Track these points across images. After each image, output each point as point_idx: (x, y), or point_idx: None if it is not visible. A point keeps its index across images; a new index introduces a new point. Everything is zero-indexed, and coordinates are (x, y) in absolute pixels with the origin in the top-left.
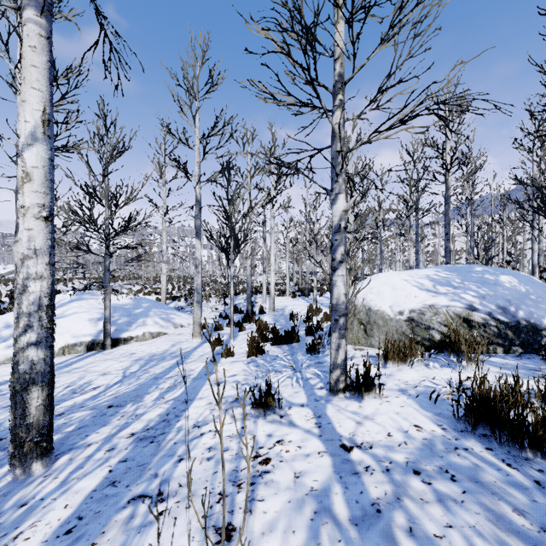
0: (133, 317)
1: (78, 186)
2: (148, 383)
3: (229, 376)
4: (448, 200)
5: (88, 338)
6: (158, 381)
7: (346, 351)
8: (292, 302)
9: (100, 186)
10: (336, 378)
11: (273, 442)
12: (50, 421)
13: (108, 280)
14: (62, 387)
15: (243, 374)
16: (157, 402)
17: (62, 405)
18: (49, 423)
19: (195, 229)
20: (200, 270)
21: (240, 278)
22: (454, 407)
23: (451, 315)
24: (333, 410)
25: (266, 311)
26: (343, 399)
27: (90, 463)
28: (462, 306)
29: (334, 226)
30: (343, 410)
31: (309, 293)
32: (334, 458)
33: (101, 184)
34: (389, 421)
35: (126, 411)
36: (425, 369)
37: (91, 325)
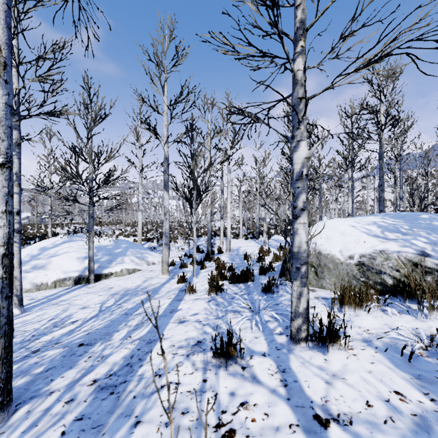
0: (113, 256)
1: (66, 147)
2: (119, 319)
3: (192, 315)
4: (382, 156)
5: (75, 273)
6: (127, 318)
7: (308, 299)
8: (245, 243)
9: (84, 146)
10: (298, 327)
11: (236, 404)
12: (7, 374)
13: (92, 225)
14: (46, 320)
15: (204, 313)
16: (124, 341)
17: (41, 340)
18: (6, 375)
19: (164, 182)
20: (167, 216)
21: (201, 223)
22: (433, 367)
23: (403, 260)
24: (298, 363)
25: (223, 251)
26: (305, 349)
27: (46, 419)
28: (414, 252)
29: (296, 173)
30: (308, 364)
31: (259, 236)
32: (310, 437)
33: (85, 145)
34: (363, 382)
35: (94, 351)
36: (383, 316)
37: (79, 263)
